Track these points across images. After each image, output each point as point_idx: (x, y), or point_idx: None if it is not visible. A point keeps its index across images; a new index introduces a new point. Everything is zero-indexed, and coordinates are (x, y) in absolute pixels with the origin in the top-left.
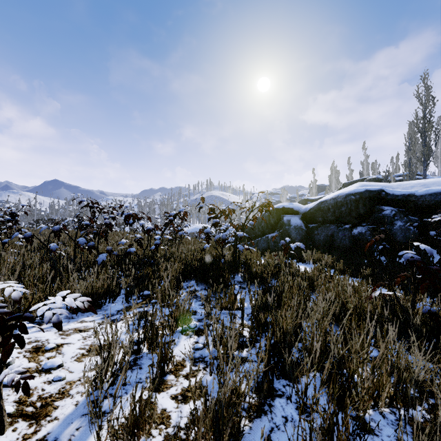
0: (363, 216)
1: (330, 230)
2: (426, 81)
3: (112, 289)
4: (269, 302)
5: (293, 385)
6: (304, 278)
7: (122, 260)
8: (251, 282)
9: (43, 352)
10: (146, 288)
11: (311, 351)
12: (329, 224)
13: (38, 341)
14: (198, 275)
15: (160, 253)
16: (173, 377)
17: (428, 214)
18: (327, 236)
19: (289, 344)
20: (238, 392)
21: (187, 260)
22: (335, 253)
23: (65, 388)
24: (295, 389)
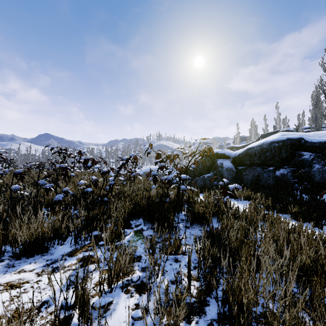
0: (285, 159)
1: (256, 171)
2: None
3: (61, 231)
4: (223, 265)
5: None
6: (247, 222)
7: (79, 200)
8: (194, 221)
9: None
10: (96, 228)
11: None
12: (255, 166)
13: None
14: (145, 214)
15: (114, 192)
16: None
17: None
18: (254, 176)
19: None
20: None
21: (135, 200)
22: (262, 191)
23: None
24: None
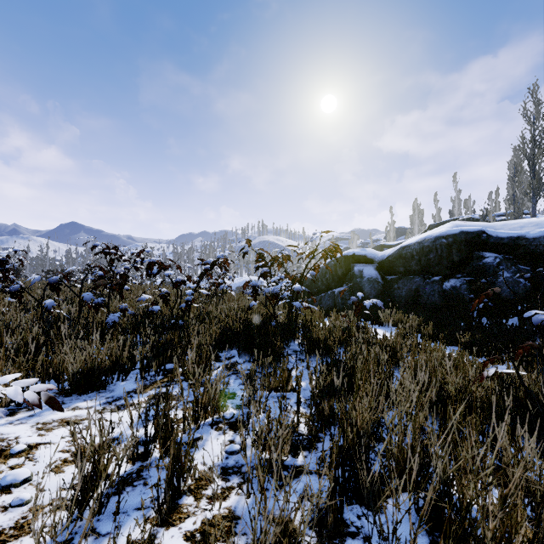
0: (457, 264)
1: (414, 283)
2: (536, 95)
3: (122, 361)
4: (336, 385)
5: (375, 522)
6: (383, 348)
7: (142, 322)
8: (311, 351)
9: (6, 458)
10: (170, 360)
11: (399, 461)
12: (412, 275)
13: (3, 440)
14: (240, 342)
15: (193, 313)
16: (193, 499)
17: (543, 262)
18: (411, 290)
19: (365, 450)
20: (289, 527)
21: (226, 323)
22: (421, 312)
23: (26, 519)
24: (378, 529)
